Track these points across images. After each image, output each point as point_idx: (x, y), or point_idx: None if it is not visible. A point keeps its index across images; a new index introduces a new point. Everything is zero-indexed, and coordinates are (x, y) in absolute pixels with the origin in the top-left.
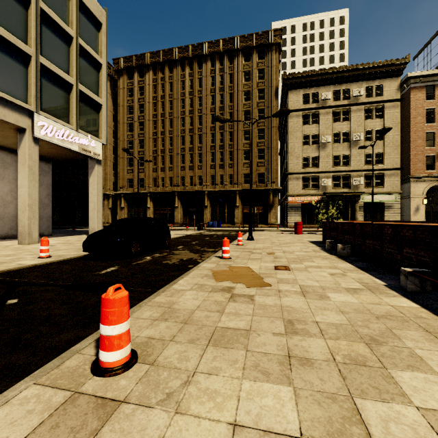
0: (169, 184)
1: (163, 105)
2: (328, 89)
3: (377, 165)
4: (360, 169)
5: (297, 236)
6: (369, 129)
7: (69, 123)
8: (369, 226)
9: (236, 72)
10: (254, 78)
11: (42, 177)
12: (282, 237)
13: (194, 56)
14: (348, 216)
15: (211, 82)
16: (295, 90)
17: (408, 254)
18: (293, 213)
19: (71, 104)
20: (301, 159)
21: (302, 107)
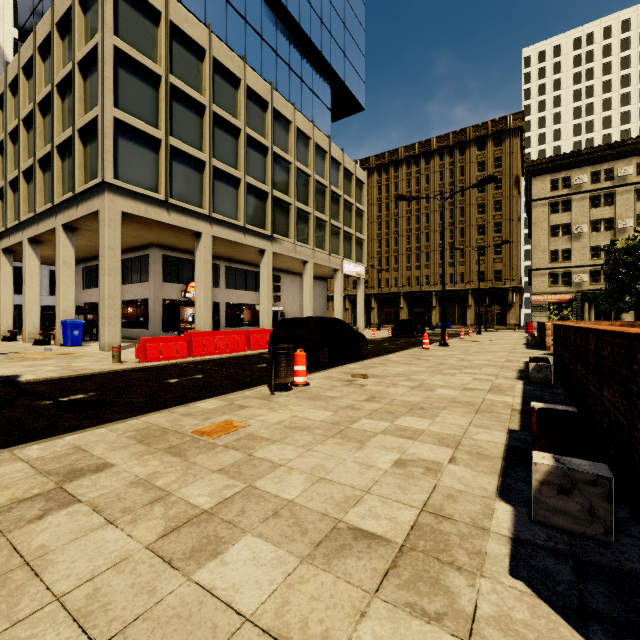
0: (394, 285)
1: (387, 205)
2: (583, 171)
3: None
4: None
5: (524, 334)
6: None
7: (351, 259)
8: (539, 323)
9: (468, 164)
10: (490, 168)
11: (323, 291)
12: (509, 334)
13: (421, 153)
14: (611, 317)
15: (439, 177)
16: (540, 177)
17: (540, 333)
18: (537, 314)
19: (353, 247)
20: (548, 252)
21: (550, 194)
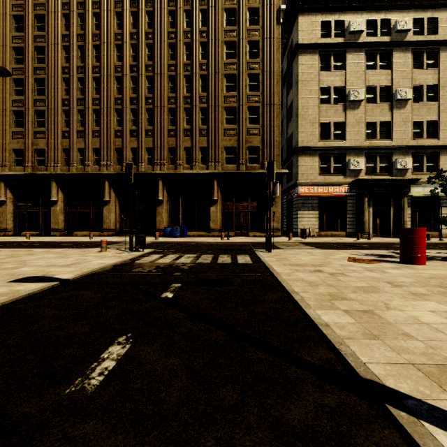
0: (93, 161)
1: (82, 19)
2: (359, 16)
3: (429, 140)
4: (405, 145)
5: None
6: (418, 85)
7: None
8: None
9: None
10: None
11: None
12: None
13: None
14: (390, 218)
15: None
16: (309, 14)
17: None
18: (305, 213)
19: None
20: (318, 125)
21: (320, 41)
